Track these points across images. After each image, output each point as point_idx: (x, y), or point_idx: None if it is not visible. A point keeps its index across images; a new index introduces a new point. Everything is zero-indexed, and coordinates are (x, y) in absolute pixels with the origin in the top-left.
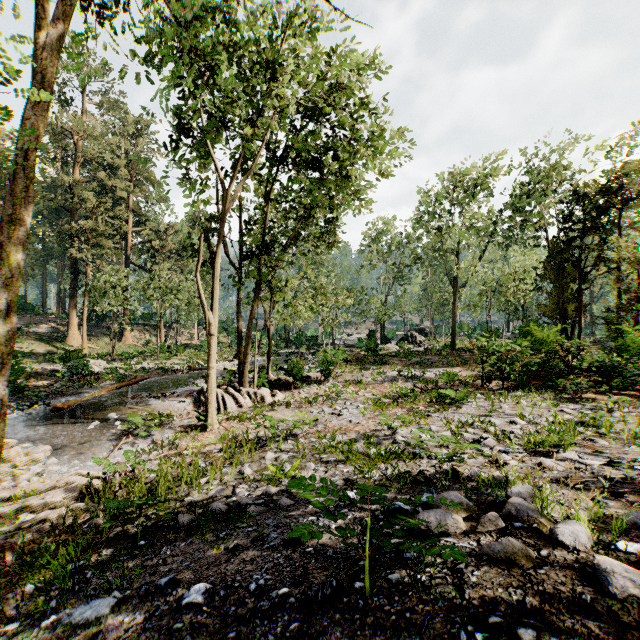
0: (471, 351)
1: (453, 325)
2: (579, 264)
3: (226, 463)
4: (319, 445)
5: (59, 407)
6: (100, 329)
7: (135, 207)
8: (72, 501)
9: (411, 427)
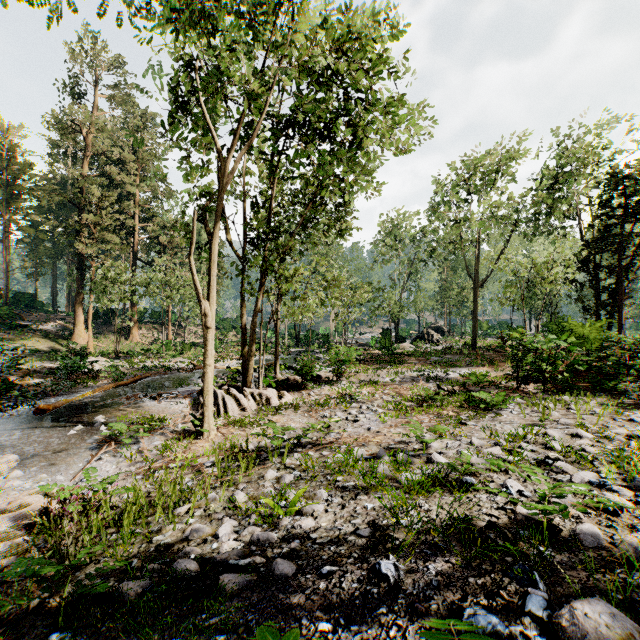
0: (495, 350)
1: (474, 322)
2: (618, 254)
3: (216, 483)
4: (332, 462)
5: (43, 408)
6: (108, 327)
7: (143, 203)
8: (22, 531)
9: (445, 439)
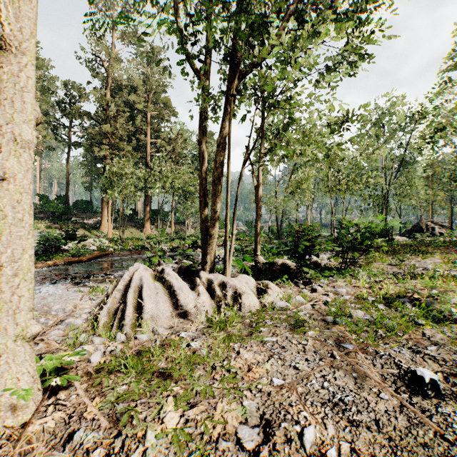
0: None
1: None
2: None
3: None
4: None
5: None
6: (130, 222)
7: (157, 128)
8: None
9: None
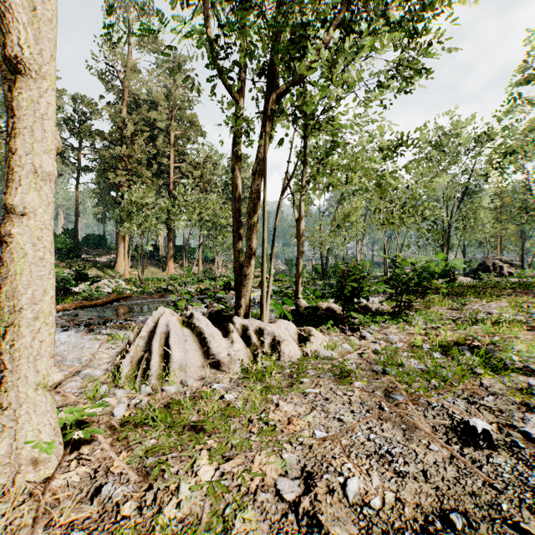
0: None
1: None
2: None
3: None
4: None
5: None
6: (151, 260)
7: (181, 150)
8: None
9: None
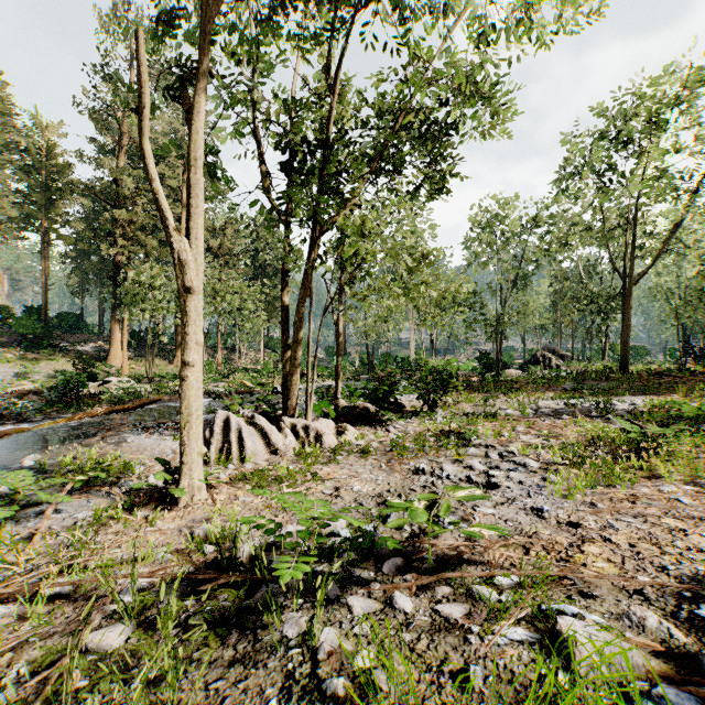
0: (662, 374)
1: (625, 335)
2: None
3: None
4: None
5: None
6: (152, 349)
7: None
8: None
9: None
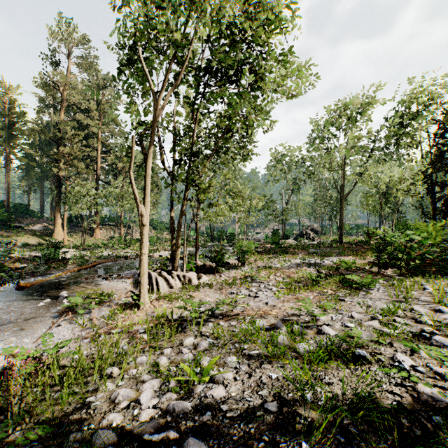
0: (356, 244)
1: (341, 224)
2: None
3: (145, 348)
4: (239, 332)
5: (23, 286)
6: (78, 228)
7: (103, 140)
8: None
9: (329, 312)
